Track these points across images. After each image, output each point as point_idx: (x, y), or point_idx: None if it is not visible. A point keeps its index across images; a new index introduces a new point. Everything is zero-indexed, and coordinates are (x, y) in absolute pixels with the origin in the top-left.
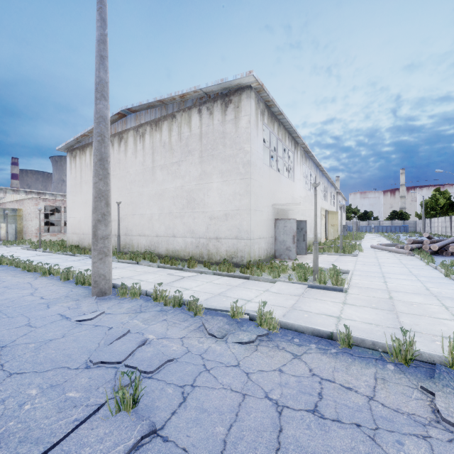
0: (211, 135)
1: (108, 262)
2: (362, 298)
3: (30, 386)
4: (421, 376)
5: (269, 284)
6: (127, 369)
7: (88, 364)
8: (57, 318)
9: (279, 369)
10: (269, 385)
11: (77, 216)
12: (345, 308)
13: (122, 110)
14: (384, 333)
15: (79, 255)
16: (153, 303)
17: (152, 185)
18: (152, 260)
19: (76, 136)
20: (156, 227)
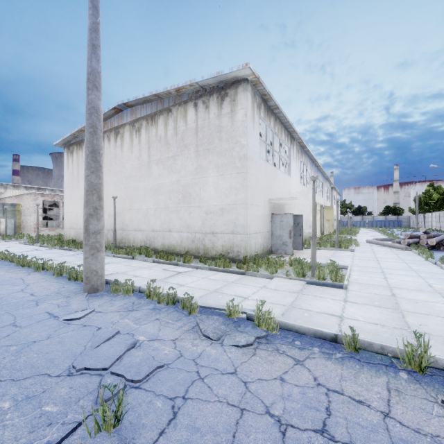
0: (206, 129)
1: (100, 257)
2: (364, 295)
3: (4, 397)
4: (439, 386)
5: (267, 280)
6: (112, 377)
7: (71, 371)
8: (45, 317)
9: (281, 377)
10: (270, 397)
11: (74, 211)
12: (347, 307)
13: (118, 105)
14: (391, 334)
15: (76, 249)
16: (146, 301)
17: (148, 180)
18: (148, 255)
19: (73, 131)
20: (152, 222)
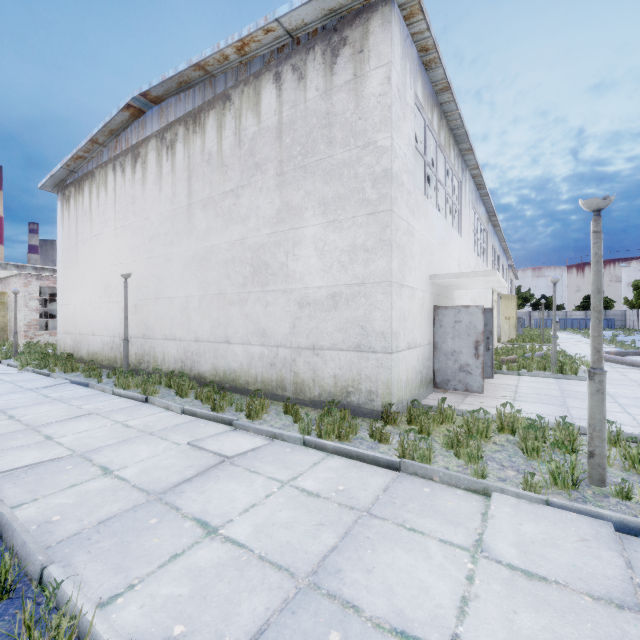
0: (300, 125)
1: None
2: None
3: None
4: None
5: (470, 503)
6: None
7: None
8: None
9: None
10: None
11: (71, 303)
12: None
13: (133, 98)
14: None
15: (56, 374)
16: None
17: (188, 240)
18: (180, 392)
19: (65, 160)
20: (195, 322)
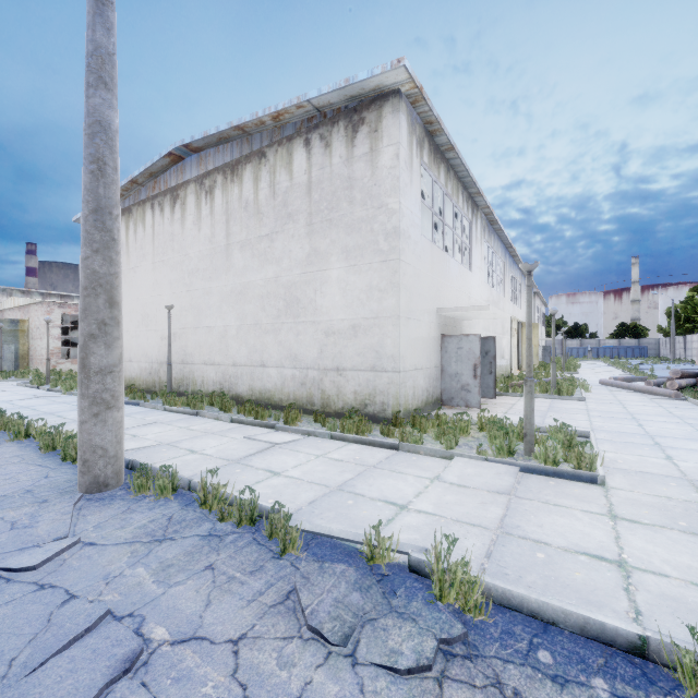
0: (327, 185)
1: (112, 420)
2: (646, 501)
3: None
4: None
5: (440, 463)
6: None
7: None
8: None
9: None
10: None
11: None
12: (624, 533)
13: (175, 148)
14: None
15: None
16: (198, 514)
17: (227, 276)
18: (224, 408)
19: None
20: (233, 349)
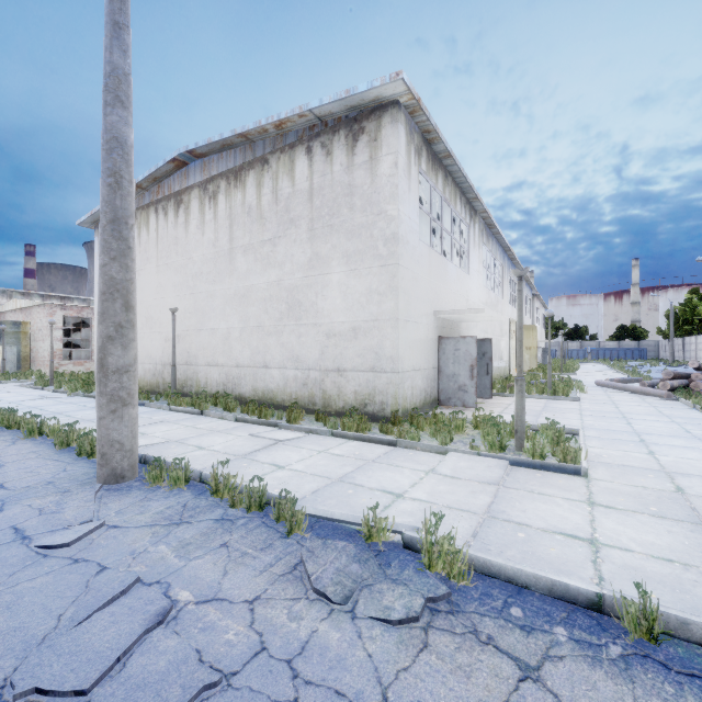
0: (328, 192)
1: (128, 416)
2: (623, 490)
3: None
4: None
5: (435, 457)
6: None
7: (2, 698)
8: (4, 539)
9: None
10: None
11: None
12: (599, 517)
13: (180, 154)
14: None
15: None
16: (210, 501)
17: (230, 280)
18: (228, 408)
19: None
20: (236, 351)
